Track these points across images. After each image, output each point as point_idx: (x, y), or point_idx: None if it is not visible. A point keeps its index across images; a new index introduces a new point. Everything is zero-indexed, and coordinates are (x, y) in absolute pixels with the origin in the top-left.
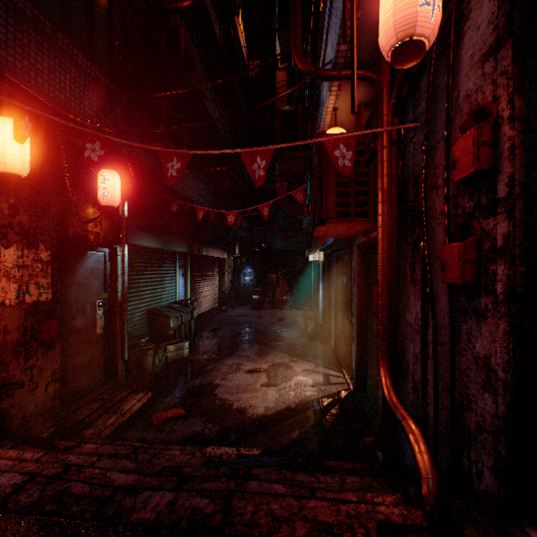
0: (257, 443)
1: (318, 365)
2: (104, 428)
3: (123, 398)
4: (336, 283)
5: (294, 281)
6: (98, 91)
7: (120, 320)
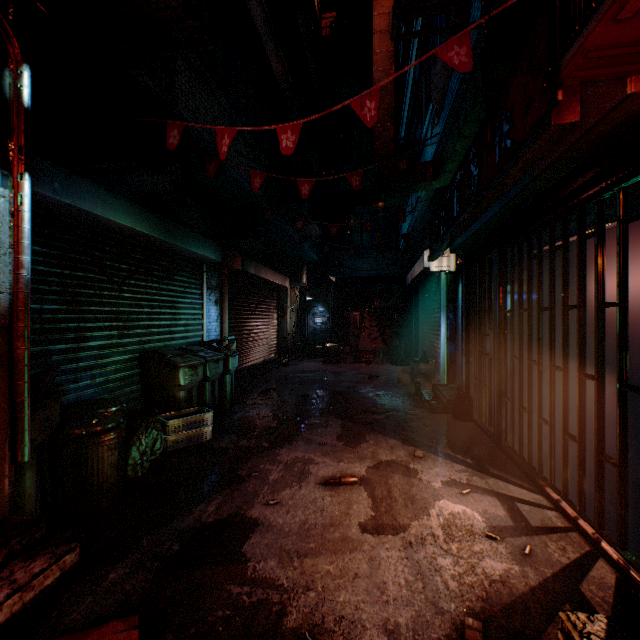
0: None
1: (474, 469)
2: None
3: None
4: (503, 299)
5: (386, 322)
6: None
7: (5, 361)
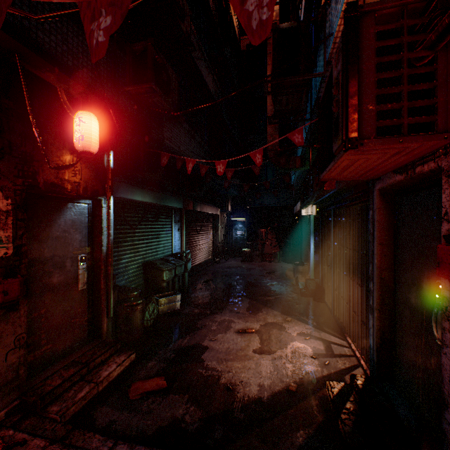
0: (249, 449)
1: (315, 328)
2: (71, 404)
3: (104, 360)
4: (335, 238)
5: (282, 236)
6: (75, 27)
7: (105, 275)
